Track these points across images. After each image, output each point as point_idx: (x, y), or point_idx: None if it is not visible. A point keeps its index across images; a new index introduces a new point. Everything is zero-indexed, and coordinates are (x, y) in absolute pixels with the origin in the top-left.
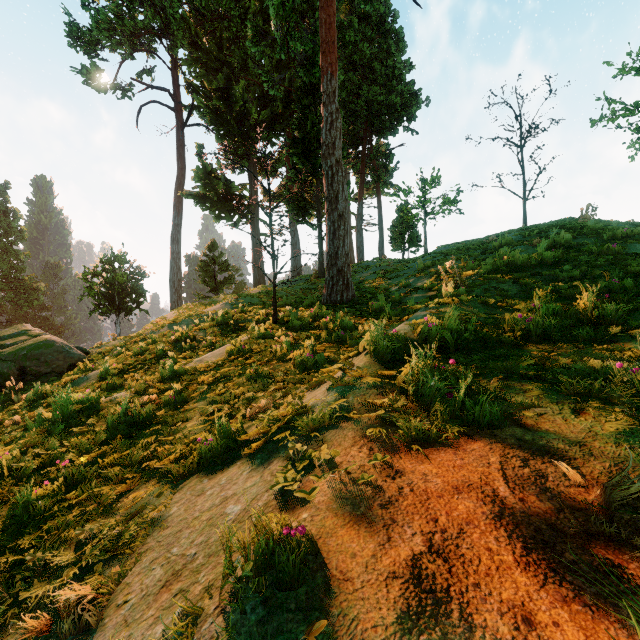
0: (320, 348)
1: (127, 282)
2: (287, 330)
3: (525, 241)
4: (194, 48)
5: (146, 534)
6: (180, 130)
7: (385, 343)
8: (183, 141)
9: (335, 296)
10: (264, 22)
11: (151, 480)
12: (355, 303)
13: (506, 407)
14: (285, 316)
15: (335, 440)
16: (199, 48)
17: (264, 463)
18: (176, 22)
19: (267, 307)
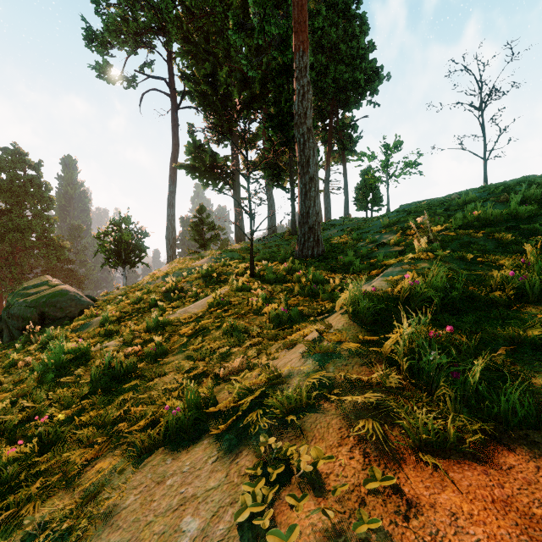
0: (294, 301)
1: (131, 240)
2: (263, 283)
3: (491, 197)
4: (186, 42)
5: (95, 533)
6: (174, 112)
7: (365, 303)
8: (177, 121)
9: (306, 251)
10: (244, 16)
11: (119, 446)
12: (325, 257)
13: (530, 392)
14: (261, 270)
15: (316, 430)
16: (190, 42)
17: (232, 451)
18: (171, 21)
19: (246, 261)
